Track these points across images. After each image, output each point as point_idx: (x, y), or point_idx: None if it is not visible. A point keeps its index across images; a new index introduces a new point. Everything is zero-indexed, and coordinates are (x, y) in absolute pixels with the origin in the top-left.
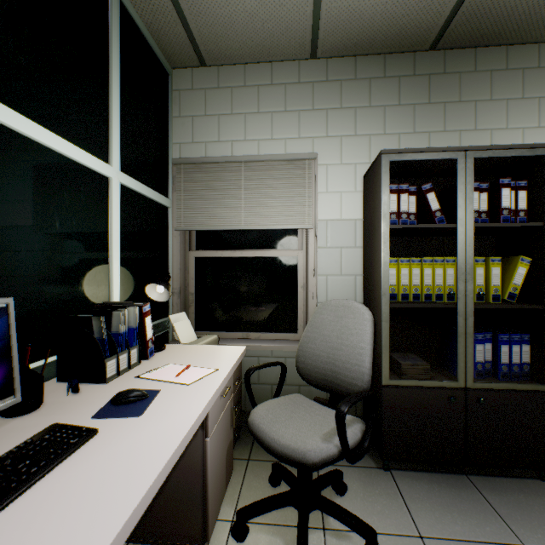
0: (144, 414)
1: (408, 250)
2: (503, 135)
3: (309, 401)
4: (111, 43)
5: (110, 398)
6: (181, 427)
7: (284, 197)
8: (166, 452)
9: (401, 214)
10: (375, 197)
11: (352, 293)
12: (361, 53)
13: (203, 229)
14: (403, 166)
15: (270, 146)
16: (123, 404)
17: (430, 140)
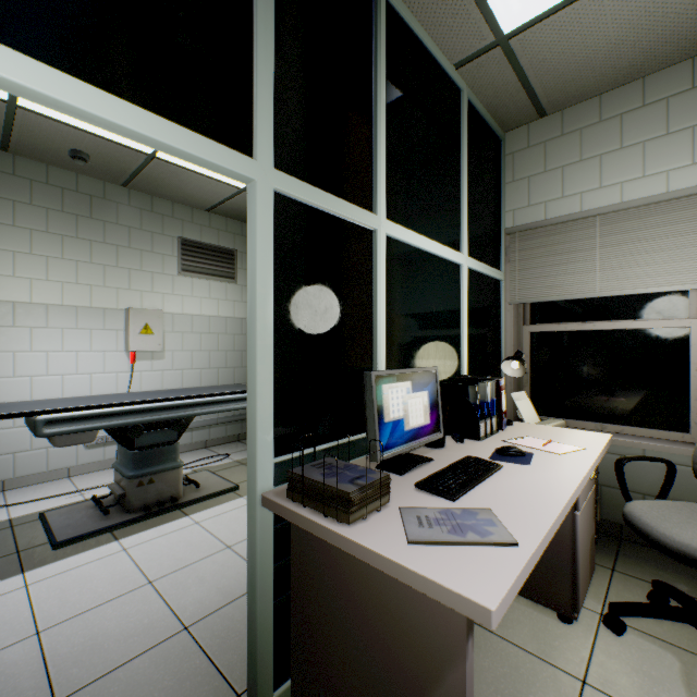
0: (530, 465)
1: None
2: None
3: None
4: (462, 144)
5: (492, 451)
6: (572, 479)
7: (665, 250)
8: (568, 489)
9: None
10: None
11: None
12: None
13: (543, 301)
14: None
15: (640, 186)
16: (507, 455)
17: None
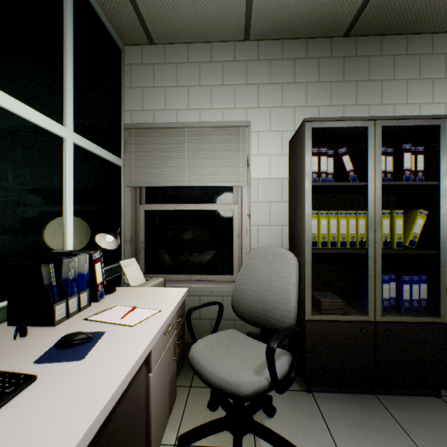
0: (86, 357)
1: (326, 205)
2: (404, 109)
3: (243, 336)
4: (66, 17)
5: (55, 342)
6: (120, 371)
7: (222, 159)
8: (102, 399)
9: (321, 173)
10: (299, 158)
11: (280, 241)
12: (287, 37)
13: (152, 185)
14: (322, 133)
15: (210, 114)
16: (67, 347)
17: (344, 112)
